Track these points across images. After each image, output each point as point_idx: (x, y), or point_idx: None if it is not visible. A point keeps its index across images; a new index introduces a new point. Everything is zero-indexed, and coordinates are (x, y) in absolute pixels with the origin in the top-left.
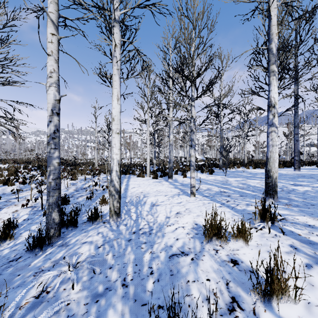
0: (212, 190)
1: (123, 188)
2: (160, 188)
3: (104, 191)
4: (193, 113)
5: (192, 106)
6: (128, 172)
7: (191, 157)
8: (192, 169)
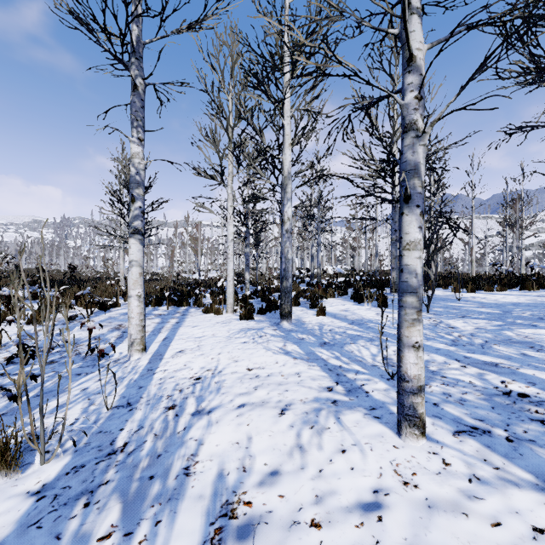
0: (453, 379)
1: (152, 351)
2: (261, 359)
3: (89, 364)
4: (414, 44)
5: (411, 10)
6: (185, 300)
7: (403, 250)
8: (409, 305)
